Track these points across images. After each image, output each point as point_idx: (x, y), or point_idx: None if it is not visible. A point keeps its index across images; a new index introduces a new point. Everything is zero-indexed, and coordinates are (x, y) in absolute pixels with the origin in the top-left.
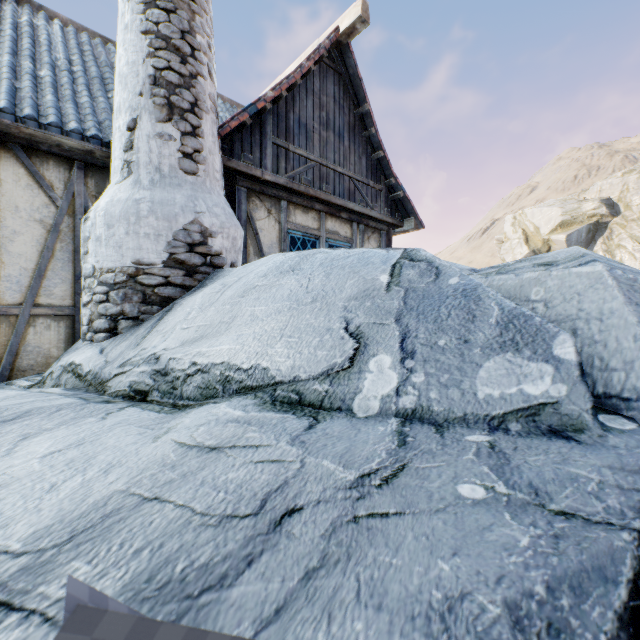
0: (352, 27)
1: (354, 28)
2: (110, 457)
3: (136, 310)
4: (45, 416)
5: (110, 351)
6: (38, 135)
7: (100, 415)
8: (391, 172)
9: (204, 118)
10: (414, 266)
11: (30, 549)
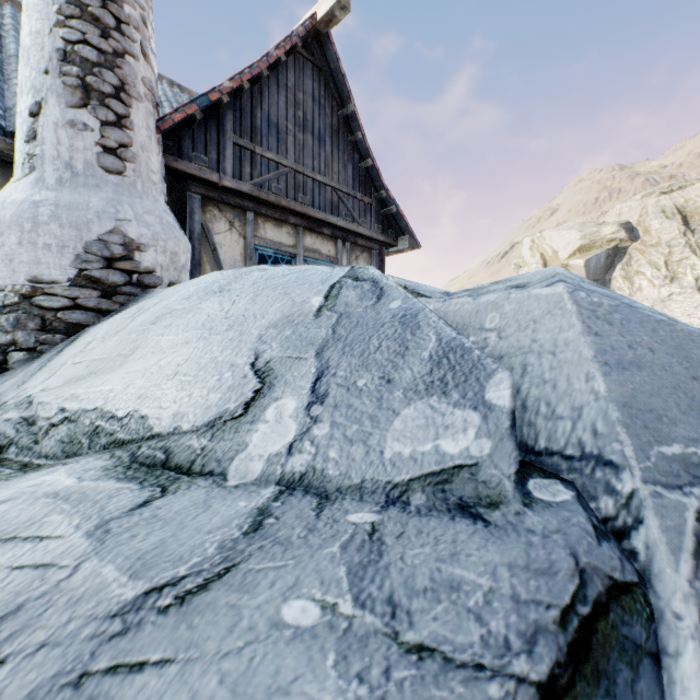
0: (331, 14)
1: (333, 15)
2: None
3: (32, 339)
4: None
5: None
6: None
7: None
8: (382, 184)
9: (134, 106)
10: (357, 286)
11: None
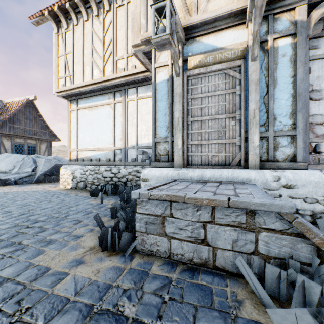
0: (33, 99)
1: (33, 100)
2: None
3: None
4: None
5: None
6: None
7: None
8: (49, 128)
9: None
10: (27, 158)
11: None
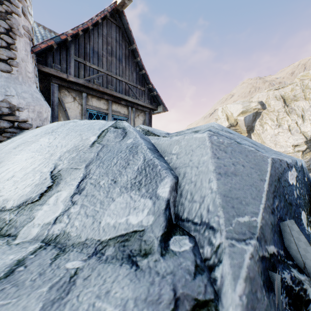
0: (123, 2)
1: (124, 2)
2: None
3: None
4: None
5: None
6: None
7: None
8: (149, 81)
9: (18, 39)
10: (115, 131)
11: None
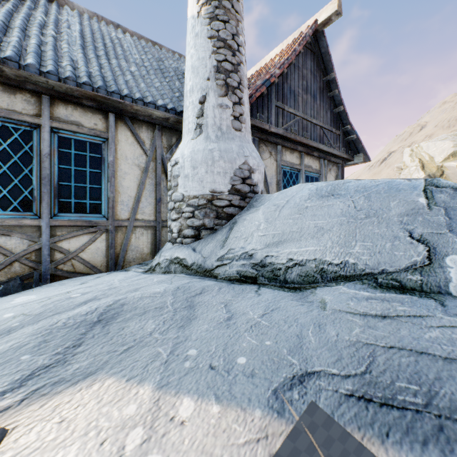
0: (328, 19)
1: (329, 19)
2: (307, 319)
3: (212, 223)
4: (217, 292)
5: (201, 250)
6: (141, 110)
7: (252, 292)
8: (348, 121)
9: (244, 92)
10: (441, 191)
11: (348, 373)
